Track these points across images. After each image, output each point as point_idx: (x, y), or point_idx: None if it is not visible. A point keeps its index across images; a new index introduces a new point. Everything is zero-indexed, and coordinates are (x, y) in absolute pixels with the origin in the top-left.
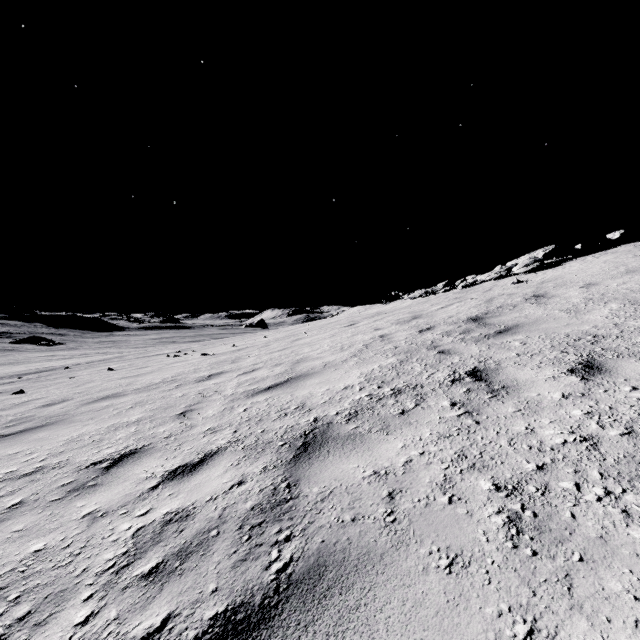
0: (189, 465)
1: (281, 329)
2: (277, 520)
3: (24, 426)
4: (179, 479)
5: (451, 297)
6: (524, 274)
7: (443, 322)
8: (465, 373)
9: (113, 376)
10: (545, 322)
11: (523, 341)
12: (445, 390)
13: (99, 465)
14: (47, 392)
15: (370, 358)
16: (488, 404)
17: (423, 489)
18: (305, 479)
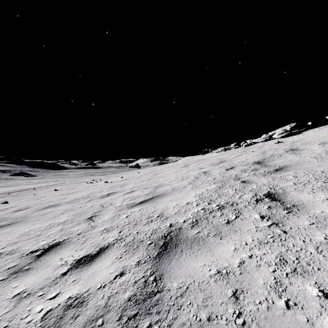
0: (89, 256)
1: (147, 168)
2: (148, 313)
3: (0, 224)
4: (81, 267)
5: (240, 151)
6: (280, 138)
7: (239, 164)
8: (263, 195)
9: (56, 194)
10: (304, 164)
11: (294, 175)
12: (253, 207)
13: (34, 253)
14: (19, 203)
15: (200, 185)
16: (287, 218)
17: (260, 291)
18: (167, 274)
